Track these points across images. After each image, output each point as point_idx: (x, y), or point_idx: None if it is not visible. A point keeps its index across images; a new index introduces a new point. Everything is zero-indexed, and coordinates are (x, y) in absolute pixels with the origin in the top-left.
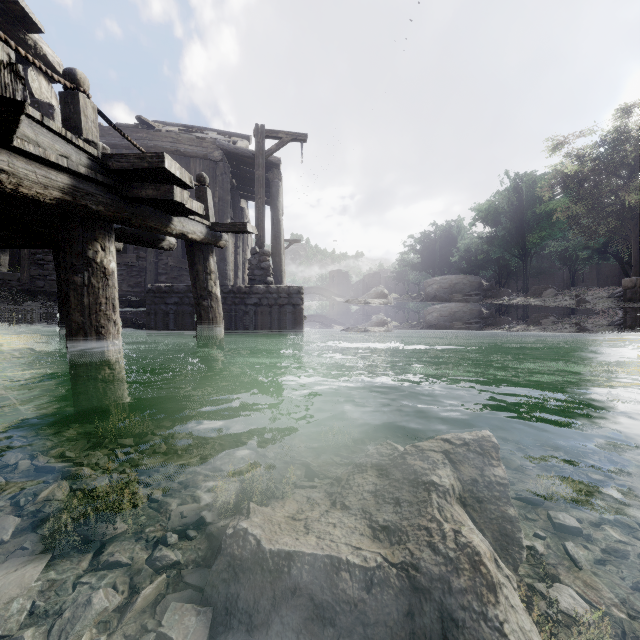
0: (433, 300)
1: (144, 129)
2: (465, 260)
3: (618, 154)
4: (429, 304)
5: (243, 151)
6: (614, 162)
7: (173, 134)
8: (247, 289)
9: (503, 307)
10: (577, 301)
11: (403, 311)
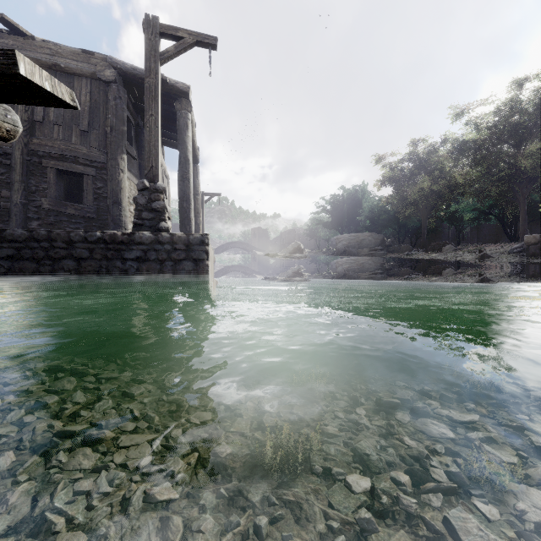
0: (343, 254)
1: (10, 34)
2: (370, 219)
3: (512, 123)
4: (339, 258)
5: (143, 72)
6: (508, 130)
7: (51, 44)
8: (125, 237)
9: (409, 261)
10: (481, 256)
11: (317, 264)
